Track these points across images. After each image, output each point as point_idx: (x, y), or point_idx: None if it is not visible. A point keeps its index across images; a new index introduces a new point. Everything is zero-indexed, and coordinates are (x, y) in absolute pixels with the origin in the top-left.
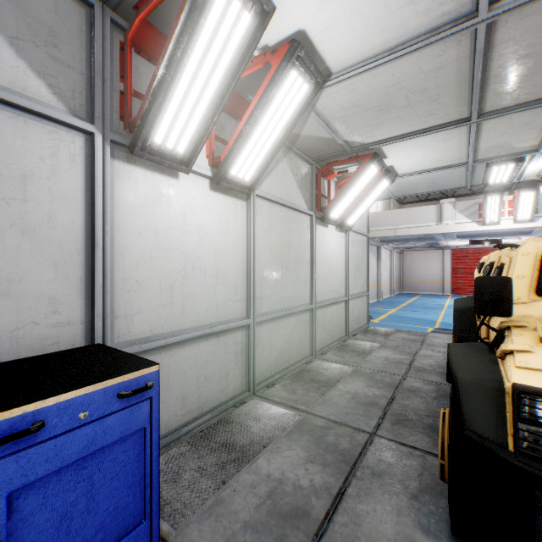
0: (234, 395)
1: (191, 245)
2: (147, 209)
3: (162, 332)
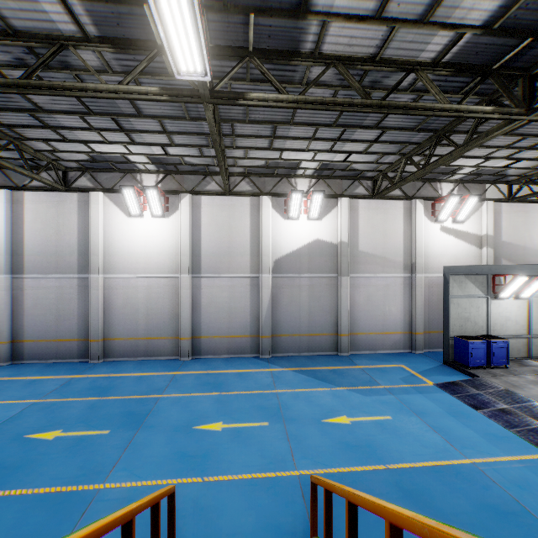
0: (521, 357)
1: (507, 314)
2: (497, 308)
3: (500, 335)
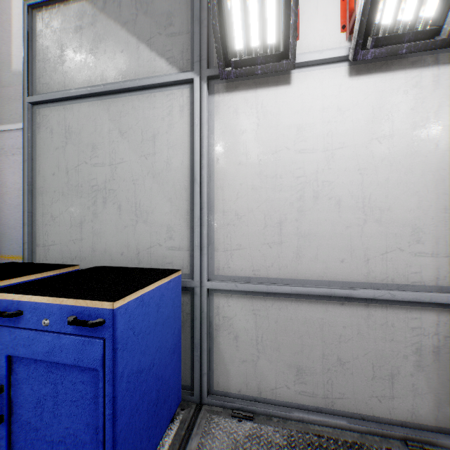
0: (410, 421)
1: (312, 166)
2: (248, 134)
3: (266, 276)
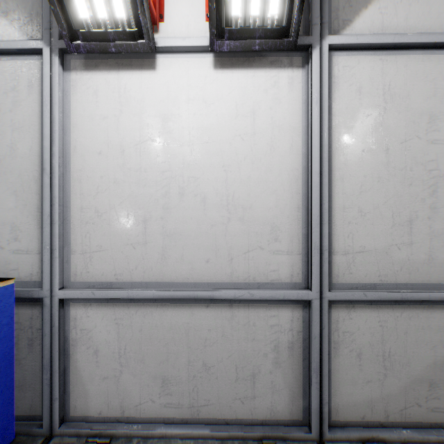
0: (270, 419)
1: (178, 160)
2: (110, 121)
3: (130, 280)
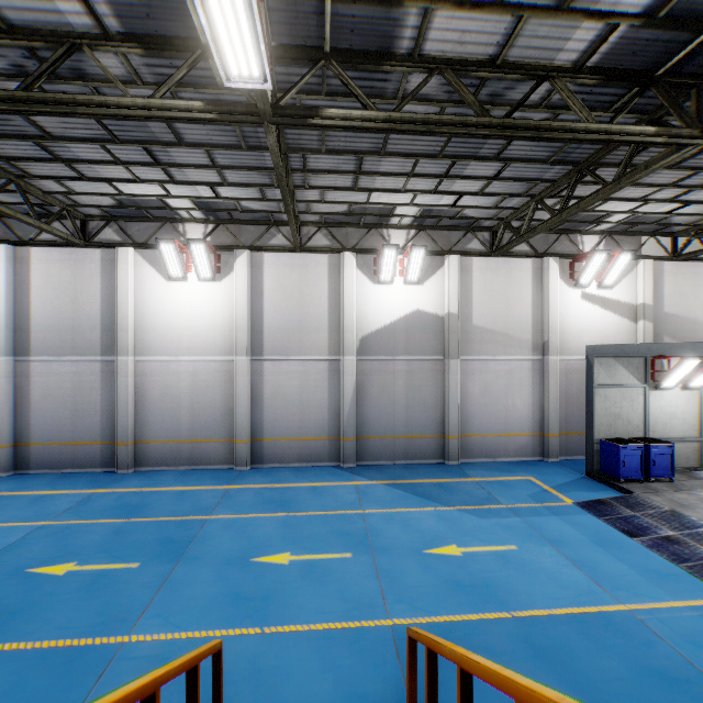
0: (690, 467)
1: (671, 410)
2: (657, 401)
3: (662, 437)
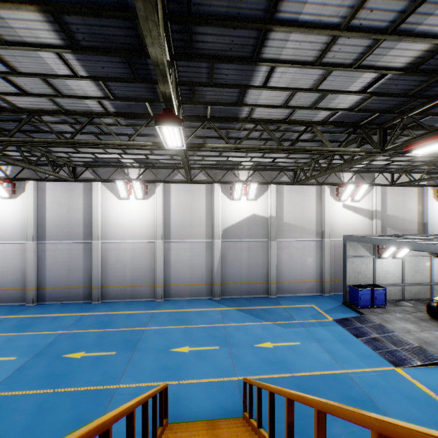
0: (398, 299)
1: (388, 269)
2: (380, 265)
3: (382, 283)
